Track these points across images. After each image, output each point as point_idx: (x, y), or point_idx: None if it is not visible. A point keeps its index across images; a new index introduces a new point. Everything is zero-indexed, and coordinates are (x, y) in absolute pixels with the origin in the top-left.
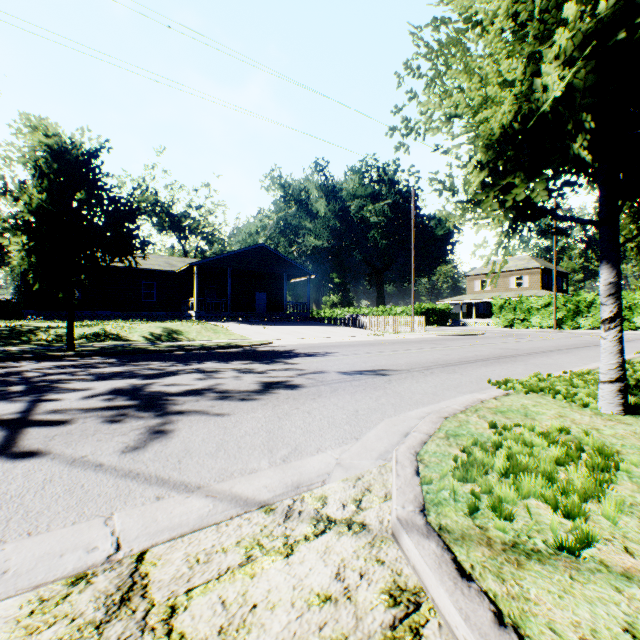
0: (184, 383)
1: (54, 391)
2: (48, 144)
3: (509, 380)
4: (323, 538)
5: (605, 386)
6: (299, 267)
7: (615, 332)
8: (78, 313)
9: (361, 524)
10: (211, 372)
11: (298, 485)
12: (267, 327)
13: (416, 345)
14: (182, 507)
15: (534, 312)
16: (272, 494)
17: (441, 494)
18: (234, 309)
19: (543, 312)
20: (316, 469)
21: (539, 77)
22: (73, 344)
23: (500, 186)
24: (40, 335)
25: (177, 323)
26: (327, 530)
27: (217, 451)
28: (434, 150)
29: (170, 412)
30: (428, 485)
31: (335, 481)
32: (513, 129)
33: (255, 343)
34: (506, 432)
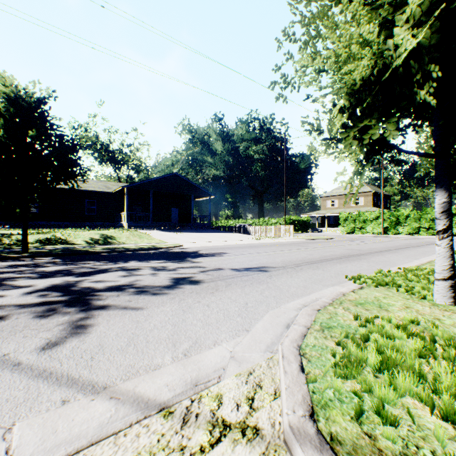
0: (110, 280)
1: (0, 288)
2: (6, 92)
3: (361, 276)
4: (218, 449)
5: (440, 283)
6: (203, 190)
7: (447, 241)
8: (36, 223)
9: (254, 429)
10: (133, 270)
11: (196, 382)
12: (179, 233)
13: (287, 247)
14: (85, 413)
15: (368, 223)
16: (172, 394)
17: (326, 394)
18: (155, 220)
19: (374, 223)
20: (213, 363)
21: (391, 38)
22: (27, 247)
23: (359, 126)
24: (4, 240)
25: (111, 231)
26: (222, 438)
27: (127, 346)
28: (306, 99)
29: (93, 307)
30: (313, 383)
31: (229, 377)
32: (370, 80)
33: (169, 246)
34: (371, 325)
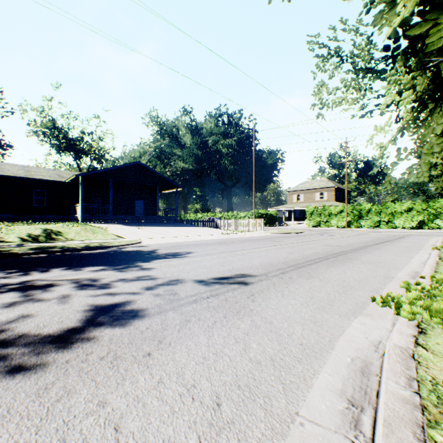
0: None
1: None
2: None
3: (396, 298)
4: None
5: None
6: (169, 181)
7: None
8: None
9: None
10: (38, 288)
11: None
12: (142, 228)
13: (261, 243)
14: None
15: (333, 216)
16: None
17: None
18: (117, 213)
19: (339, 216)
20: None
21: None
22: None
23: None
24: None
25: (59, 225)
26: None
27: None
28: None
29: None
30: None
31: None
32: None
33: (124, 243)
34: None
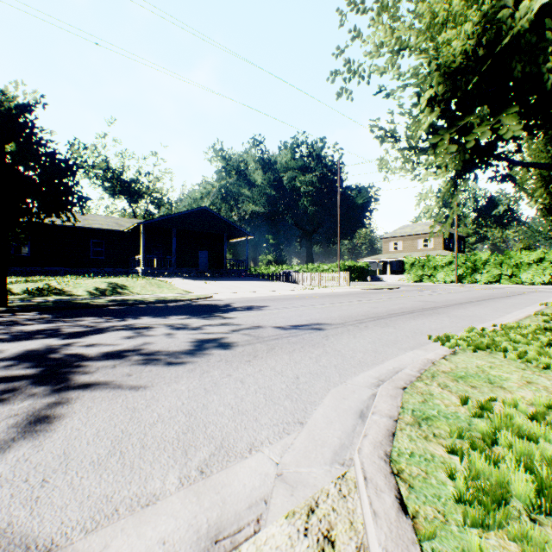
0: (108, 343)
1: None
2: None
3: (450, 336)
4: None
5: None
6: (238, 228)
7: None
8: (27, 269)
9: None
10: (143, 329)
11: (217, 534)
12: (209, 282)
13: (344, 298)
14: None
15: (439, 269)
16: None
17: None
18: (179, 266)
19: (447, 269)
20: (247, 490)
21: None
22: (6, 299)
23: (457, 124)
24: None
25: (123, 278)
26: None
27: (109, 456)
28: (378, 93)
29: (73, 385)
30: (430, 541)
31: (276, 519)
32: (476, 55)
33: (195, 297)
34: (494, 416)
